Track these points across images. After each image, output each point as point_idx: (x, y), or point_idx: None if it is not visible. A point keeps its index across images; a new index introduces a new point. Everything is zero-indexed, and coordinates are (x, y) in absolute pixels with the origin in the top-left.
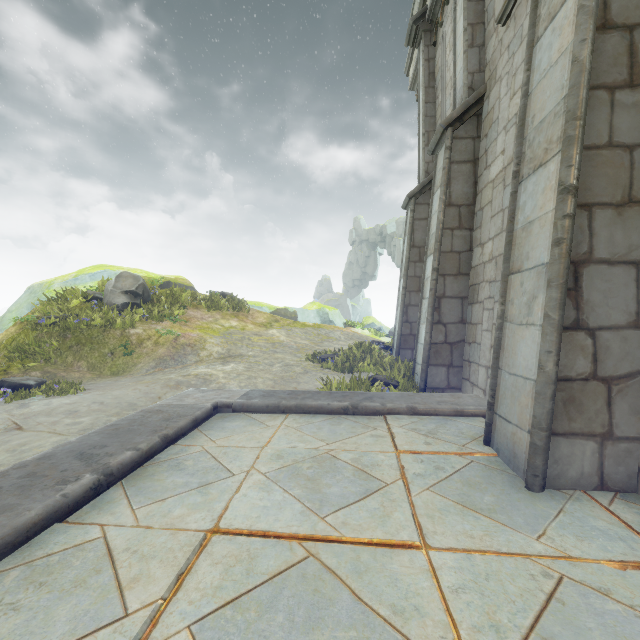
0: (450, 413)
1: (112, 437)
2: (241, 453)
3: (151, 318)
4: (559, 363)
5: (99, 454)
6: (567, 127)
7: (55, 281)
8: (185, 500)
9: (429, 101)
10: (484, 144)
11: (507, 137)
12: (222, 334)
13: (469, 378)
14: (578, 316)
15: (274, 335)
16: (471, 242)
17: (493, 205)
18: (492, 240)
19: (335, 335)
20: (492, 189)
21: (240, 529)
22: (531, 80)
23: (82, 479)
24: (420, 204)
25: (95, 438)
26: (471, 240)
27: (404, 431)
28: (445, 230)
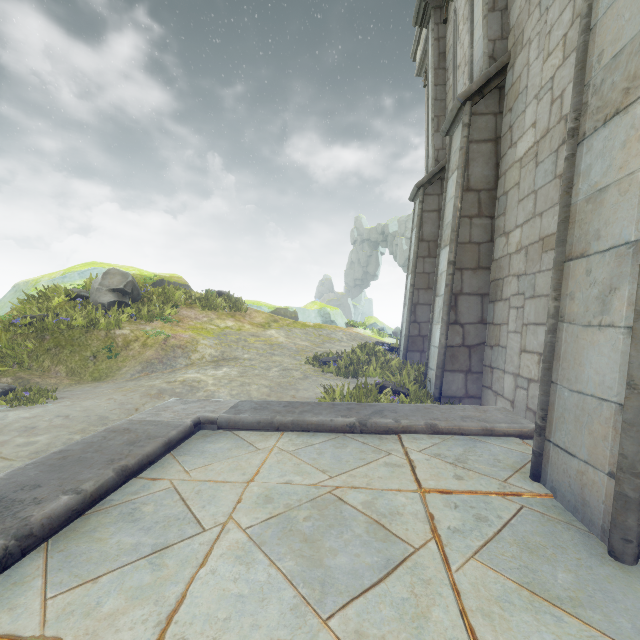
0: (478, 432)
1: (53, 471)
2: (219, 492)
3: (140, 318)
4: None
5: (24, 500)
6: None
7: (42, 279)
8: (126, 580)
9: (439, 83)
10: (508, 120)
11: (540, 106)
12: (216, 335)
13: (491, 386)
14: None
15: (272, 336)
16: (492, 232)
17: (521, 187)
18: (520, 227)
19: (337, 336)
20: (519, 169)
21: None
22: (595, 9)
23: None
24: (429, 195)
25: (30, 472)
26: (492, 229)
27: (426, 458)
28: (463, 218)
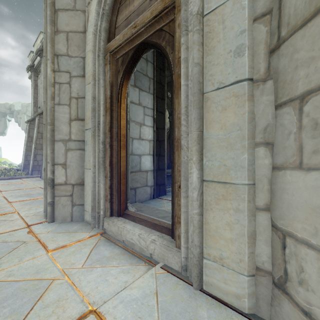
0: (36, 177)
1: None
2: None
3: None
4: None
5: None
6: None
7: None
8: None
9: (35, 93)
10: None
11: None
12: None
13: None
14: None
15: None
16: None
17: None
18: None
19: None
20: None
21: (0, 184)
22: None
23: None
24: (32, 124)
25: None
26: None
27: (25, 179)
28: (38, 138)
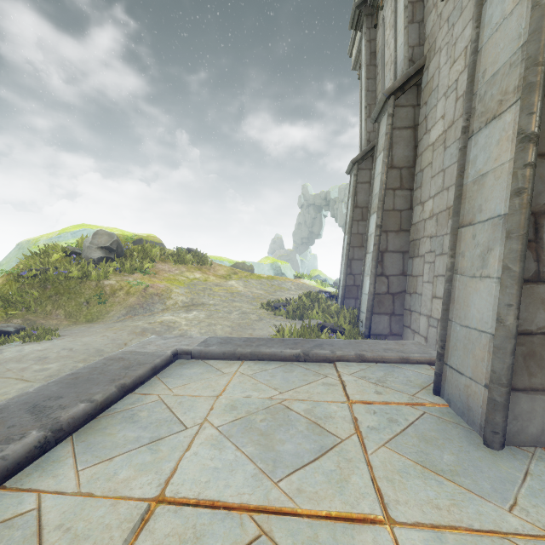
0: (396, 360)
1: (70, 387)
2: (196, 403)
3: (124, 271)
4: (519, 316)
5: (52, 406)
6: (528, 74)
7: (41, 238)
8: (133, 459)
9: (370, 77)
10: (424, 111)
11: (447, 102)
12: (187, 285)
13: (410, 326)
14: (539, 268)
15: (233, 286)
16: (411, 201)
17: (433, 166)
18: (433, 198)
19: (286, 286)
20: (432, 151)
21: (187, 498)
22: (481, 36)
23: (27, 437)
24: (362, 169)
25: (53, 388)
26: (411, 199)
27: (354, 379)
28: (387, 190)
